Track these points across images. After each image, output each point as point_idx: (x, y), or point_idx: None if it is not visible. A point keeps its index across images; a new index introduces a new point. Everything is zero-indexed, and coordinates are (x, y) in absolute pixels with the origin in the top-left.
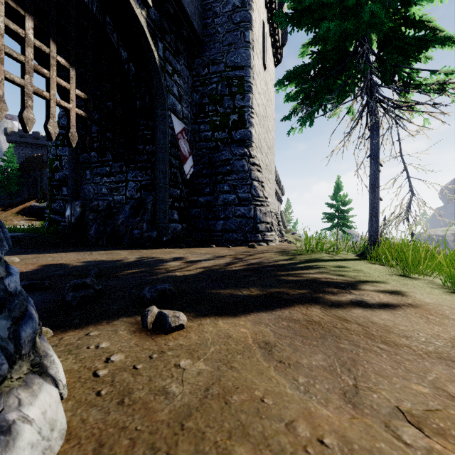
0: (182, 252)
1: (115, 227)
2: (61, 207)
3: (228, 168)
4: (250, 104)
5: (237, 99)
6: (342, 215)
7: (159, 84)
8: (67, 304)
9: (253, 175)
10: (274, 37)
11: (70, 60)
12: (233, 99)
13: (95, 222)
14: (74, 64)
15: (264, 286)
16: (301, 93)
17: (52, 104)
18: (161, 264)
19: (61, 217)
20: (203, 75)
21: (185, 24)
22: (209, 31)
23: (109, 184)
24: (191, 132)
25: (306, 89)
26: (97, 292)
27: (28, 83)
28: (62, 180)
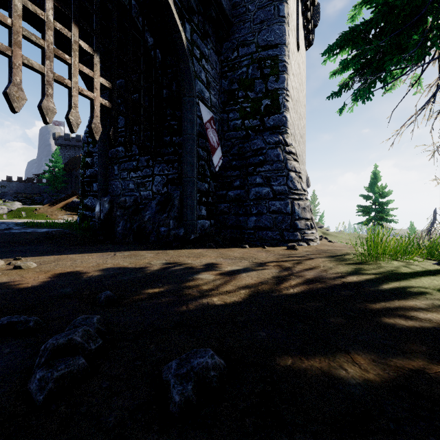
0: (212, 254)
1: (142, 224)
2: (92, 204)
3: (261, 158)
4: (285, 86)
5: (270, 82)
6: (380, 208)
7: (187, 69)
8: (30, 396)
9: (289, 165)
10: (306, 16)
11: (94, 45)
12: (265, 82)
13: (122, 218)
14: (97, 49)
15: (374, 348)
16: (363, 56)
17: (74, 93)
18: (190, 278)
19: (92, 213)
20: (232, 59)
21: (213, 3)
22: (238, 11)
23: (136, 179)
24: (219, 122)
25: (370, 49)
26: (94, 353)
27: (48, 69)
28: (94, 176)
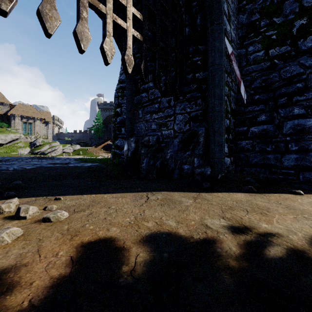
0: (276, 207)
1: (164, 161)
2: (121, 144)
3: (299, 85)
4: None
5: None
6: None
7: None
8: None
9: None
10: None
11: None
12: None
13: (146, 156)
14: None
15: None
16: None
17: (108, 20)
18: None
19: (121, 152)
20: None
21: None
22: None
23: (158, 120)
24: (236, 58)
25: None
26: None
27: None
28: (122, 122)
